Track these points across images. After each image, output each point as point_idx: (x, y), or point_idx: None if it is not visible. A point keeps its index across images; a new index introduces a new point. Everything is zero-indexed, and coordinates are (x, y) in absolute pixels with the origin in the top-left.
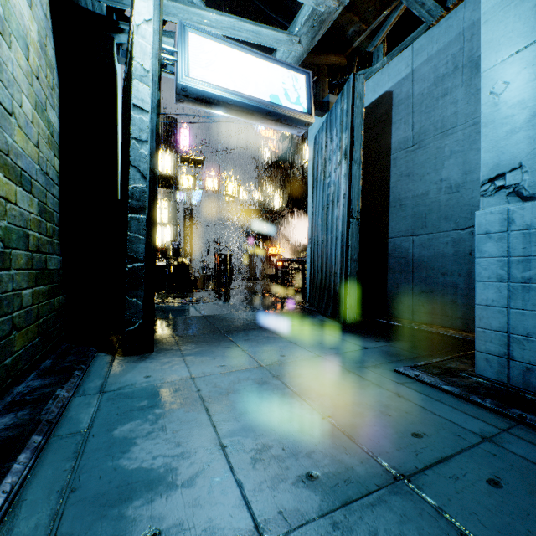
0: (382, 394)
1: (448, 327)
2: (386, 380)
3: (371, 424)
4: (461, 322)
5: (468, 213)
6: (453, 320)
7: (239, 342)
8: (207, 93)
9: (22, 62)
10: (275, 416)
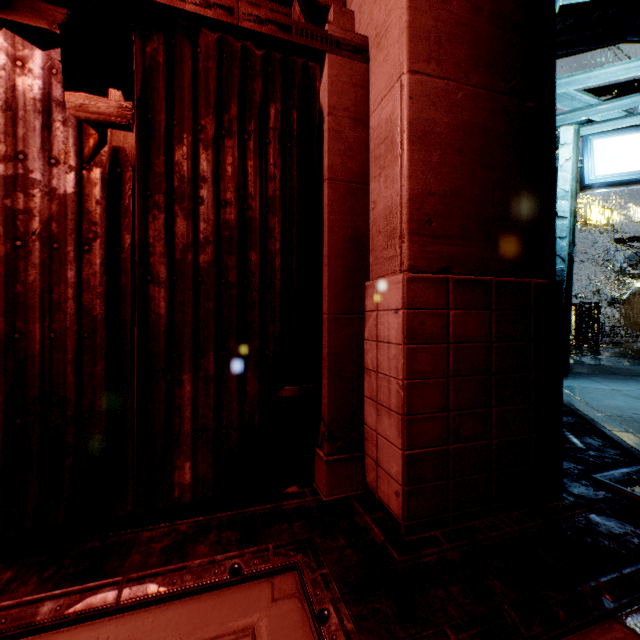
0: None
1: None
2: None
3: None
4: None
5: None
6: None
7: None
8: (610, 182)
9: None
10: None
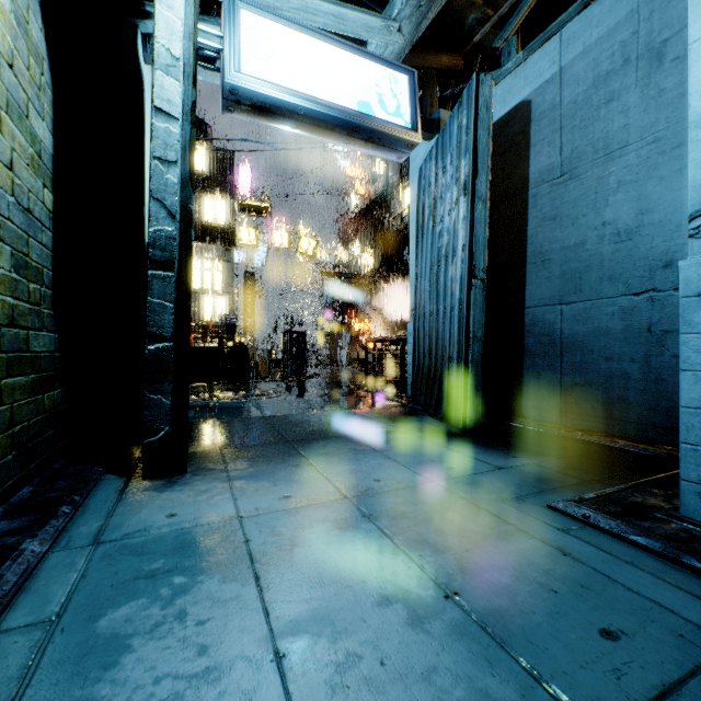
0: (536, 549)
1: (615, 436)
2: (539, 524)
3: (527, 609)
4: (634, 429)
5: (645, 270)
6: (622, 425)
7: (312, 458)
8: (267, 97)
9: None
10: (366, 592)
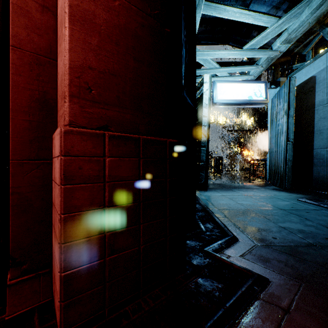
0: (287, 202)
1: None
2: (292, 201)
3: (279, 205)
4: None
5: None
6: None
7: (235, 191)
8: (223, 103)
9: None
10: (251, 202)
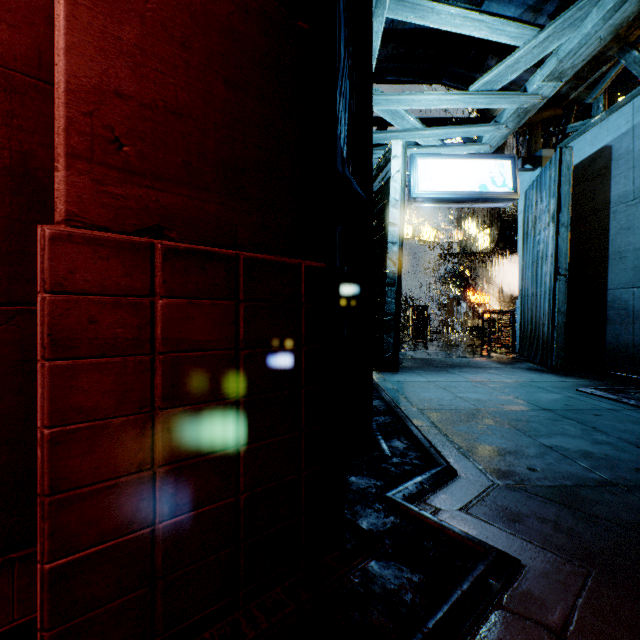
0: (557, 395)
1: None
2: (565, 392)
3: (541, 400)
4: None
5: None
6: None
7: (454, 372)
8: (430, 198)
9: None
10: (484, 394)
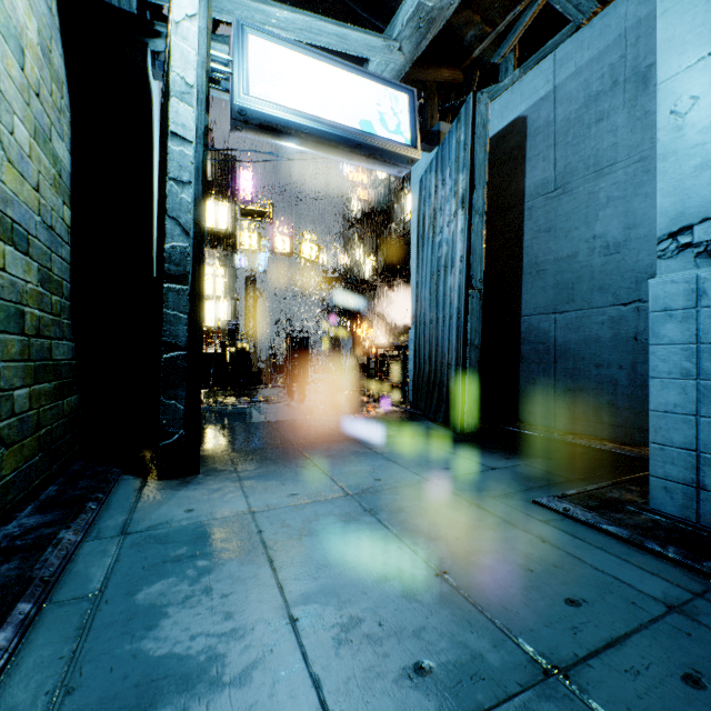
0: (518, 537)
1: (604, 439)
2: (523, 516)
3: (505, 584)
4: (622, 432)
5: (632, 282)
6: (611, 429)
7: (317, 460)
8: (273, 118)
9: (13, 71)
10: (367, 572)
